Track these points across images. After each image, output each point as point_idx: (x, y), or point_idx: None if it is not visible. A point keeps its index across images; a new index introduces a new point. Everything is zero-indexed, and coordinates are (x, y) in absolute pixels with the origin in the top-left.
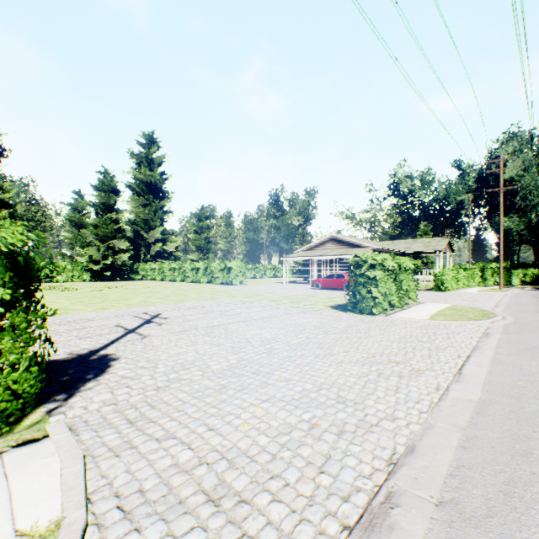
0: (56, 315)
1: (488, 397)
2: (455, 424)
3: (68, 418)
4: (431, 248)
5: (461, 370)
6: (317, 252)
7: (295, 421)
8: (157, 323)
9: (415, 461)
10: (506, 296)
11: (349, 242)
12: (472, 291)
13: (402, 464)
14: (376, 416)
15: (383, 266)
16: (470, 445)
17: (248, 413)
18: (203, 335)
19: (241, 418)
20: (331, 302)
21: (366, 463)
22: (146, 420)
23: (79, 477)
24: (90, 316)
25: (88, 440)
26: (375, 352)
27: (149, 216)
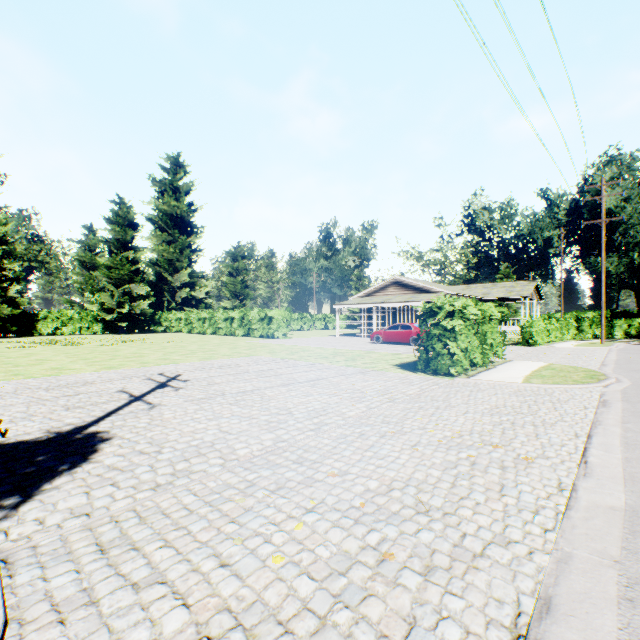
0: (46, 376)
1: (638, 502)
2: (603, 552)
3: (8, 542)
4: (515, 293)
5: (585, 456)
6: (377, 298)
7: (355, 548)
8: (173, 388)
9: (558, 630)
10: (611, 351)
11: (415, 286)
12: (569, 346)
13: (537, 638)
14: (480, 538)
15: (463, 314)
16: (639, 595)
17: (283, 532)
18: (231, 404)
19: (272, 542)
20: (396, 360)
21: (477, 636)
22: (125, 546)
23: None
24: (90, 378)
25: (25, 585)
26: (461, 429)
27: (174, 255)
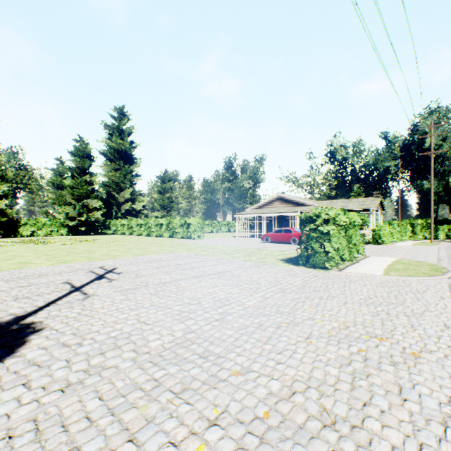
0: (11, 270)
1: None
2: None
3: None
4: (365, 206)
5: None
6: (266, 210)
7: None
8: (107, 279)
9: None
10: (441, 249)
11: (294, 201)
12: (408, 245)
13: None
14: None
15: (335, 221)
16: None
17: None
18: (151, 294)
19: None
20: (281, 256)
21: None
22: None
23: None
24: (45, 270)
25: None
26: (346, 320)
27: (120, 178)
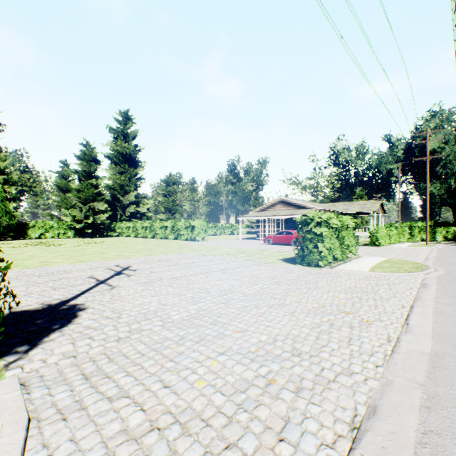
0: (37, 267)
1: (440, 348)
2: (413, 379)
3: (24, 373)
4: (366, 209)
5: (407, 320)
6: (269, 212)
7: (251, 377)
8: (126, 275)
9: (379, 424)
10: (433, 250)
11: (295, 204)
12: (403, 246)
13: (366, 429)
14: (333, 370)
15: (328, 224)
16: (433, 404)
17: (204, 367)
18: (166, 286)
19: (197, 373)
20: (281, 256)
21: (328, 428)
22: (101, 375)
23: (16, 448)
24: (68, 268)
25: (38, 399)
26: (324, 302)
27: (125, 182)
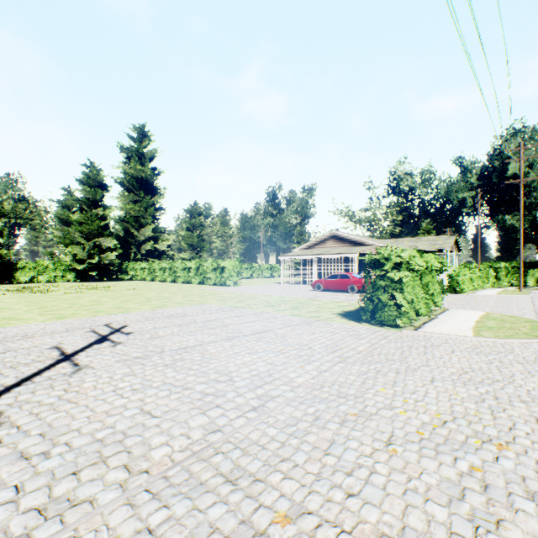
0: None
1: None
2: None
3: None
4: (438, 246)
5: None
6: (317, 250)
7: None
8: (111, 343)
9: None
10: (535, 299)
11: (351, 239)
12: (492, 294)
13: None
14: None
15: (409, 265)
16: None
17: None
18: (166, 366)
19: None
20: (338, 308)
21: None
22: None
23: None
24: (32, 330)
25: None
26: (439, 410)
27: (140, 212)
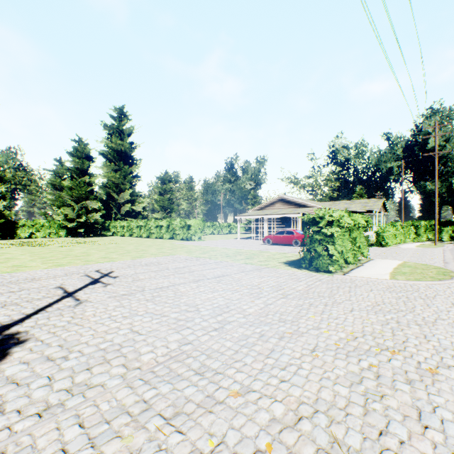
0: (3, 273)
1: None
2: None
3: None
4: (368, 207)
5: None
6: (268, 211)
7: None
8: (102, 284)
9: None
10: (446, 251)
11: (296, 202)
12: (412, 247)
13: None
14: None
15: (339, 223)
16: None
17: None
18: (147, 301)
19: None
20: (283, 258)
21: None
22: None
23: None
24: (38, 274)
25: None
26: (353, 330)
27: (120, 179)
